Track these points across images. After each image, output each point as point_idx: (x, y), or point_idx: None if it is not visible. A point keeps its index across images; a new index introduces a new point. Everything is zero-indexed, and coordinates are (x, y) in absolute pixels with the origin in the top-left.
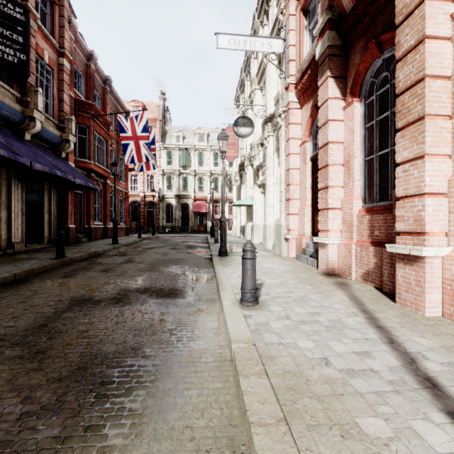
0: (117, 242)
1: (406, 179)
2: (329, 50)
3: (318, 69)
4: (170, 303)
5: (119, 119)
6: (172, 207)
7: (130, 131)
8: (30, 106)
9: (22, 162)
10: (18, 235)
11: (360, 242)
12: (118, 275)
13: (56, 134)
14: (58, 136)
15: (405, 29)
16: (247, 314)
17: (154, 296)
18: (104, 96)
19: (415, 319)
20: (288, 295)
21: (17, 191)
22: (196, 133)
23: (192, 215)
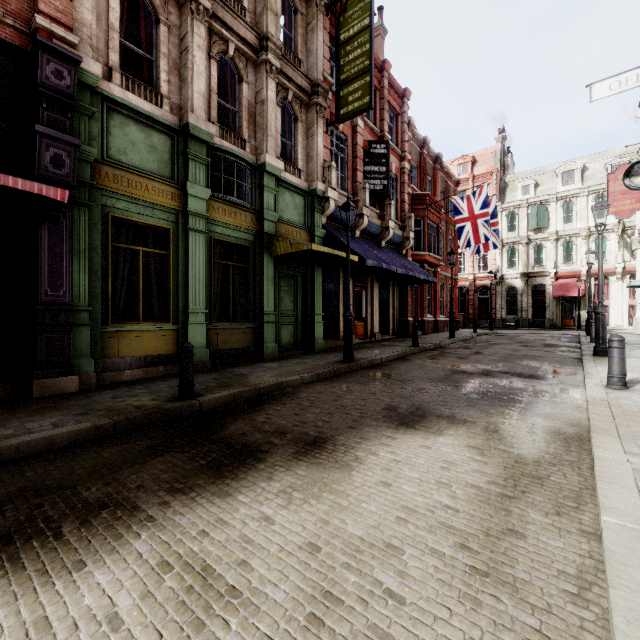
0: (454, 337)
1: None
2: None
3: None
4: (532, 381)
5: (454, 201)
6: (515, 291)
7: (466, 212)
8: (385, 218)
9: (392, 269)
10: (376, 326)
11: None
12: (474, 362)
13: (399, 235)
14: (401, 236)
15: None
16: (609, 392)
17: (516, 376)
18: (434, 177)
19: None
20: None
21: (376, 291)
22: (558, 172)
23: (551, 301)
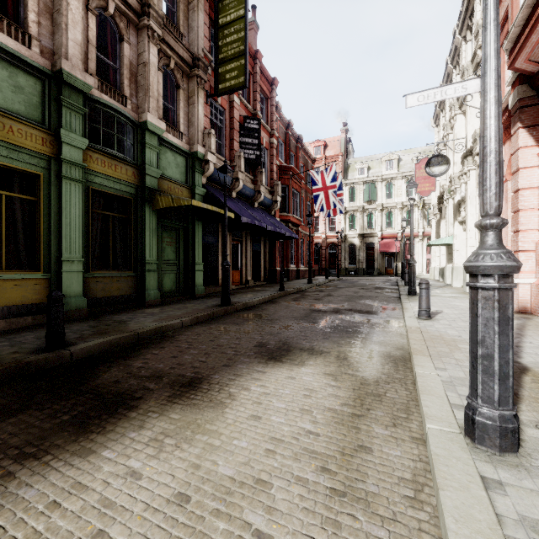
0: (311, 282)
1: None
2: (519, 103)
3: (511, 119)
4: (369, 316)
5: (311, 174)
6: (354, 247)
7: (320, 183)
8: (258, 183)
9: (263, 226)
10: (250, 274)
11: None
12: (327, 302)
13: (269, 198)
14: (270, 199)
15: None
16: (420, 321)
17: (357, 313)
18: (296, 154)
19: None
20: (459, 318)
21: (250, 244)
22: (383, 160)
23: (378, 255)
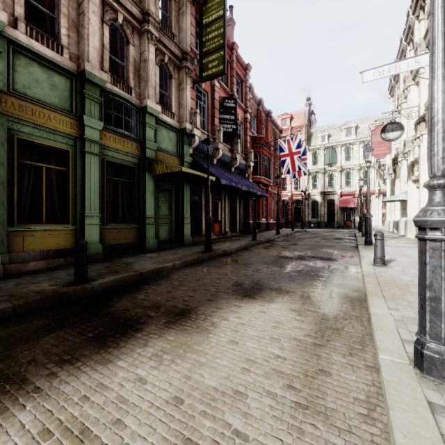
0: (279, 233)
1: None
2: None
3: None
4: (329, 262)
5: (279, 143)
6: (317, 204)
7: (287, 150)
8: (234, 151)
9: (239, 187)
10: (228, 227)
11: None
12: (292, 250)
13: (244, 163)
14: (245, 165)
15: None
16: (375, 268)
17: (319, 259)
18: (266, 126)
19: None
20: (412, 265)
21: (228, 202)
22: (342, 128)
23: (338, 210)
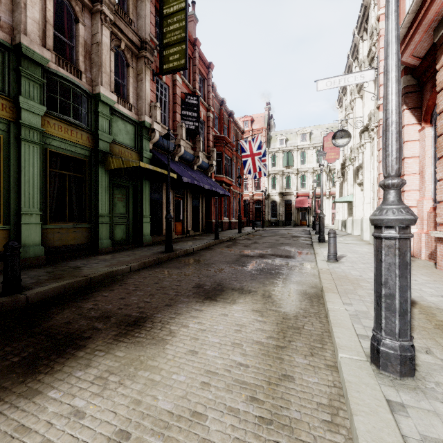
0: (241, 232)
1: (441, 190)
2: (405, 90)
3: None
4: (288, 260)
5: (241, 143)
6: (276, 204)
7: (248, 151)
8: (197, 149)
9: (201, 186)
10: (190, 226)
11: (428, 231)
12: (254, 248)
13: (206, 162)
14: (207, 163)
15: (440, 97)
16: (329, 264)
17: (279, 257)
18: (229, 126)
19: (437, 274)
20: (359, 261)
21: (190, 200)
22: (298, 133)
23: (295, 210)
